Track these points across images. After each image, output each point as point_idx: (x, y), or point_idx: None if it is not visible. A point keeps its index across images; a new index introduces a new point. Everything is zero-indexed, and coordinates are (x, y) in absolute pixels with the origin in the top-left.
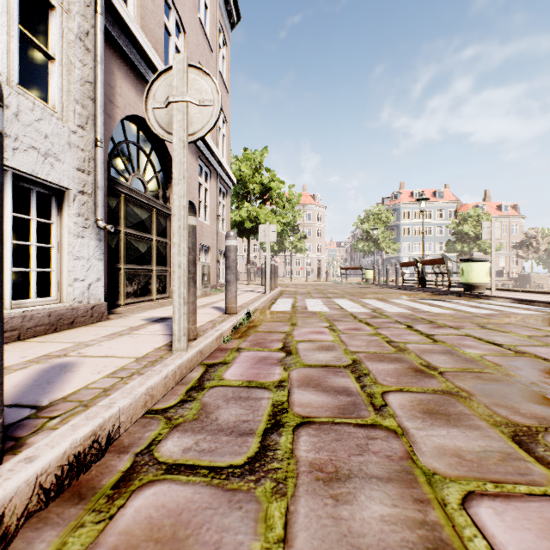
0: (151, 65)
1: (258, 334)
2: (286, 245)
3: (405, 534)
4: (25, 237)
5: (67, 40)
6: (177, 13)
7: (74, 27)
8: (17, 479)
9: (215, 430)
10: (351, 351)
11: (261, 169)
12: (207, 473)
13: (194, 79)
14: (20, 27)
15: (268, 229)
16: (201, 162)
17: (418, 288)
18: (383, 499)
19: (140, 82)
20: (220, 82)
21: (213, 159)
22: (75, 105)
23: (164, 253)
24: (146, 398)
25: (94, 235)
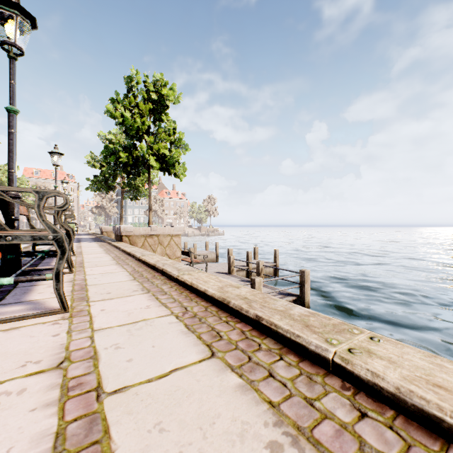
0: None
1: None
2: None
3: None
4: None
5: None
6: None
7: None
8: None
9: None
10: None
11: None
12: None
13: None
14: None
15: None
16: None
17: None
18: None
19: None
20: None
21: None
22: None
23: None
24: None
25: None
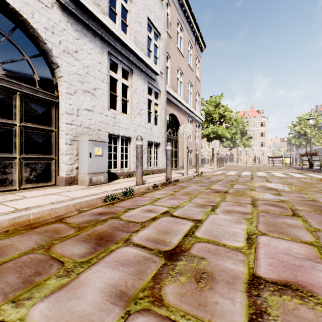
0: (174, 97)
1: (203, 177)
2: (238, 143)
3: (207, 185)
4: (150, 153)
5: (160, 110)
6: (180, 70)
7: (161, 107)
8: (174, 179)
9: (191, 182)
10: (222, 179)
11: (219, 105)
12: (190, 183)
13: (188, 125)
14: (154, 113)
15: (215, 142)
16: (188, 118)
17: (307, 168)
18: (207, 184)
19: (170, 103)
20: (196, 80)
21: (193, 114)
22: (161, 124)
23: (176, 154)
24: (181, 179)
25: (164, 152)
